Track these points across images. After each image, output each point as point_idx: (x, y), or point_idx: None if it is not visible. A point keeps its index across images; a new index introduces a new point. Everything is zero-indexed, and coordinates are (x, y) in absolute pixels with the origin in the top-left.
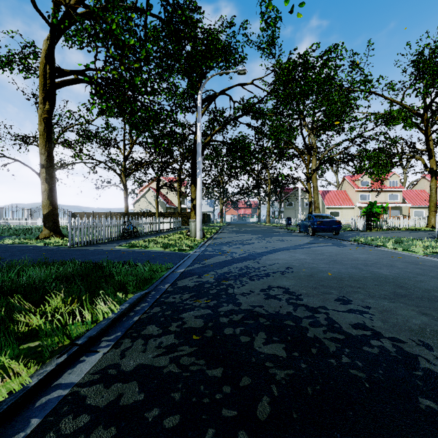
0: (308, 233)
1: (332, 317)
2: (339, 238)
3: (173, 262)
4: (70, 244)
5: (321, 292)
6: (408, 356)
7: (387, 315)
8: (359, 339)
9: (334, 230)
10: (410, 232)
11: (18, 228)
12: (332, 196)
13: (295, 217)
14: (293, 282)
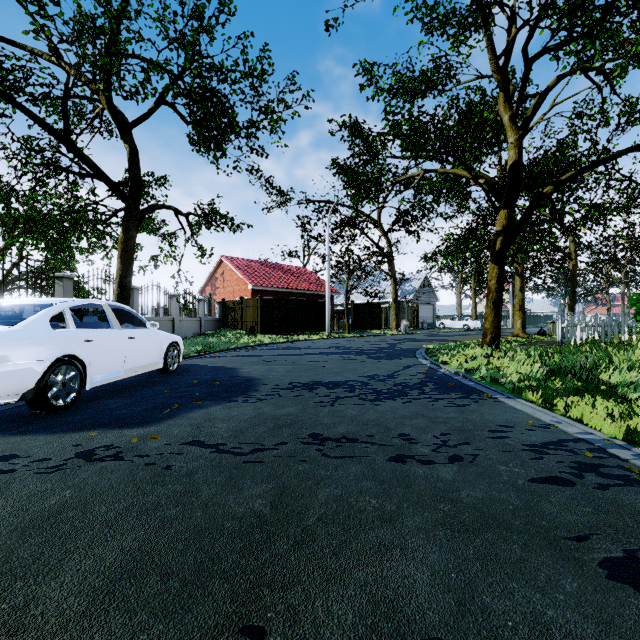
0: None
1: None
2: None
3: None
4: None
5: None
6: None
7: None
8: None
9: None
10: None
11: None
12: None
13: None
14: None
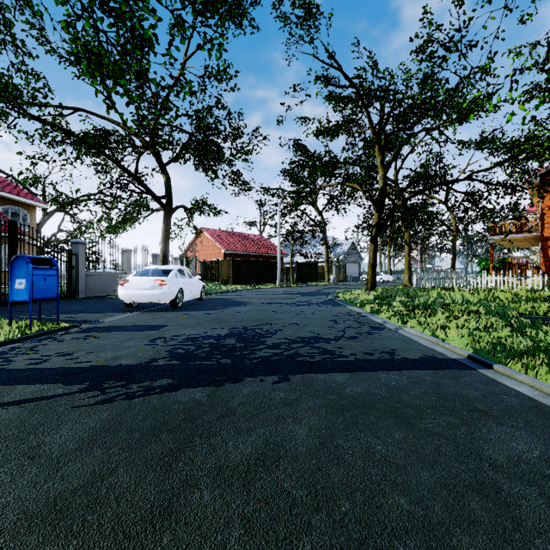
0: None
1: None
2: None
3: None
4: None
5: None
6: None
7: None
8: None
9: None
10: None
11: None
12: None
13: None
14: None
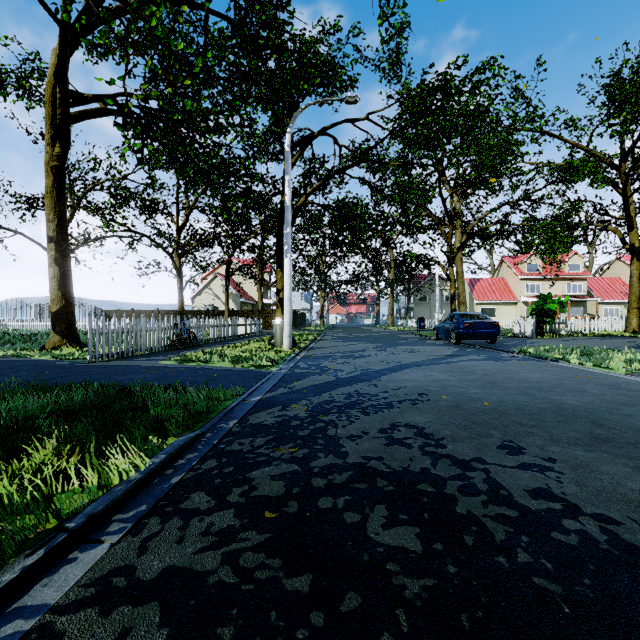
0: (450, 341)
1: (496, 478)
2: (497, 348)
3: (245, 385)
4: (91, 358)
5: (474, 434)
6: (631, 551)
7: (584, 473)
8: (543, 518)
9: (489, 336)
10: (601, 339)
11: (19, 333)
12: (484, 287)
13: (431, 317)
14: (431, 417)
